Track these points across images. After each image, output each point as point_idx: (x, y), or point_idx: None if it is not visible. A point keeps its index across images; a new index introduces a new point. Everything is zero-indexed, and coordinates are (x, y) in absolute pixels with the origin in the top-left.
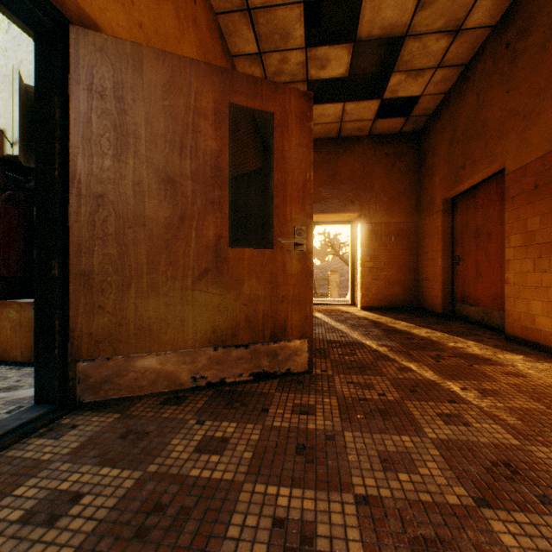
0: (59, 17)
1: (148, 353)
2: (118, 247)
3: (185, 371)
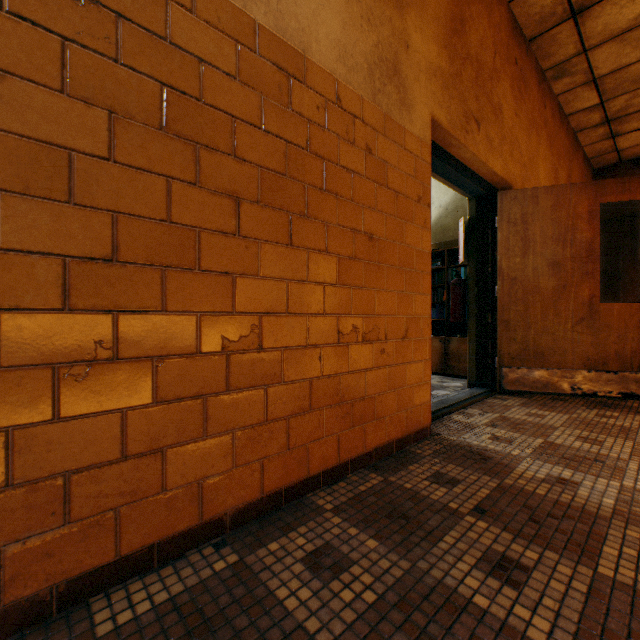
0: (493, 190)
1: (541, 368)
2: (523, 306)
3: (565, 382)
